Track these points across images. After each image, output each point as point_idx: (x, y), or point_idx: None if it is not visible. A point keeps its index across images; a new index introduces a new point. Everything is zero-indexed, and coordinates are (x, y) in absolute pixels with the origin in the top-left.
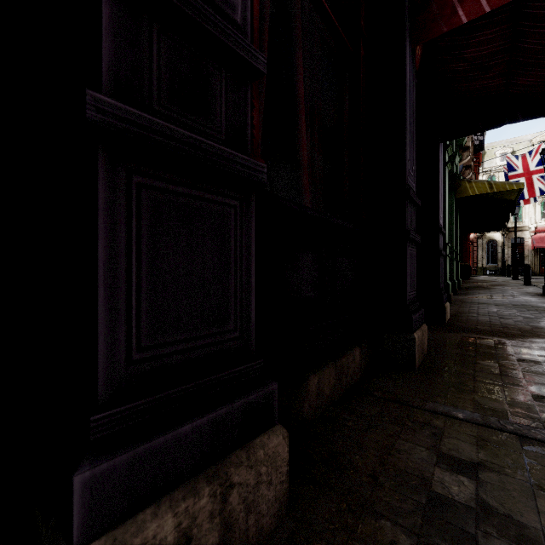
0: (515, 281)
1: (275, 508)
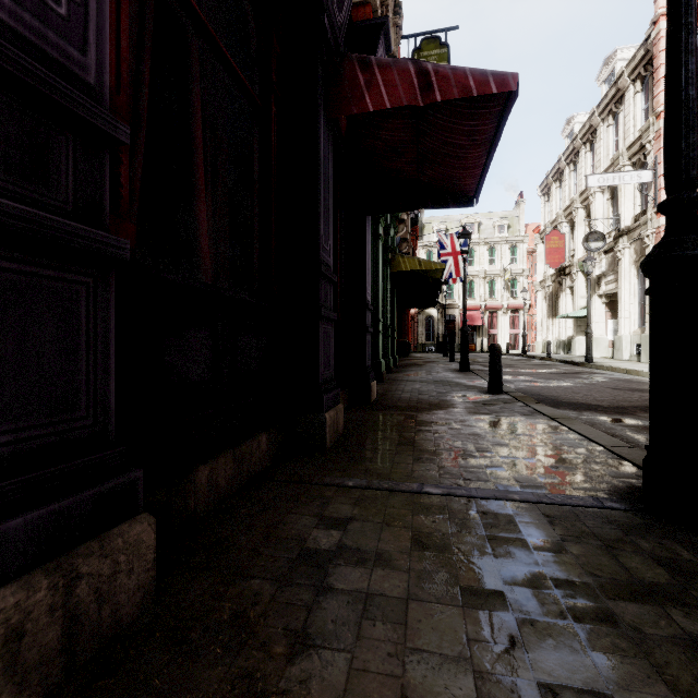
0: (445, 358)
1: (138, 598)
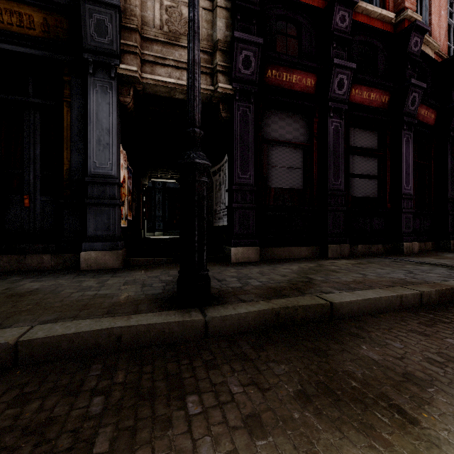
0: None
1: (416, 251)
